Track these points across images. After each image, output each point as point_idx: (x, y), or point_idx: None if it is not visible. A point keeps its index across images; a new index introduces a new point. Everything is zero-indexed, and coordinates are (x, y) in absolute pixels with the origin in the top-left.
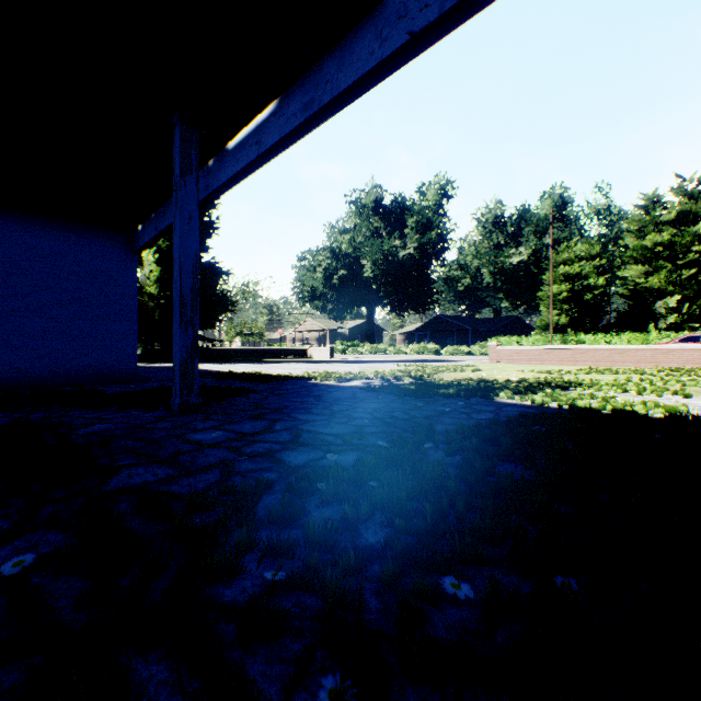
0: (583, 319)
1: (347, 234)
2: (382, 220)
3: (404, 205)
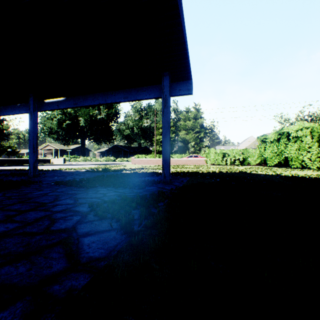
0: None
1: None
2: None
3: None
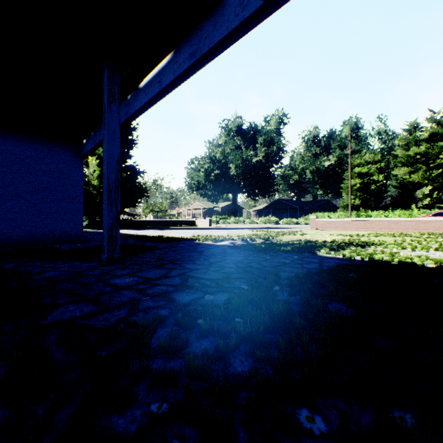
0: (369, 201)
1: (220, 148)
2: (242, 139)
3: (256, 129)
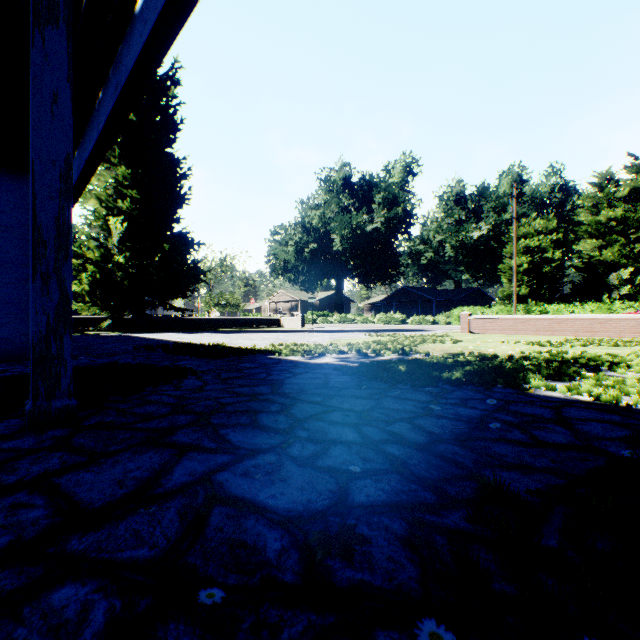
0: (541, 290)
1: (318, 210)
2: (351, 197)
3: (372, 182)
